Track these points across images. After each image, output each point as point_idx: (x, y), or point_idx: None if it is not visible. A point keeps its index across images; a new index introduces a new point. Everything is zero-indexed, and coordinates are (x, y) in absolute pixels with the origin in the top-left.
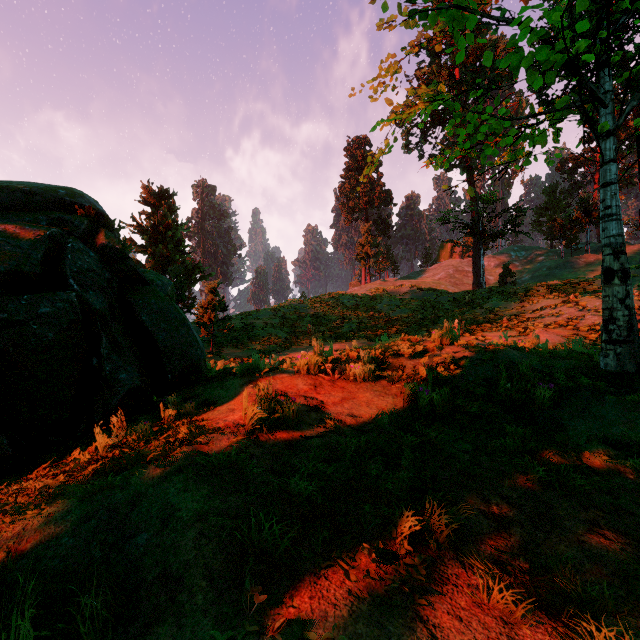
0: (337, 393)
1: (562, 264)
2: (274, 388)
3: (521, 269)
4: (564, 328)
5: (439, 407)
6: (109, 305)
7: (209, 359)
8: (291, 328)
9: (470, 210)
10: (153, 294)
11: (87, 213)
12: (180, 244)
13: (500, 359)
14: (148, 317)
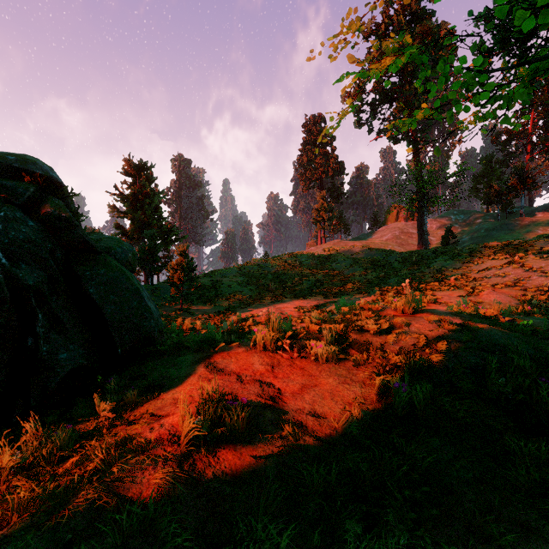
0: (296, 377)
1: (499, 226)
2: (227, 369)
3: (461, 231)
4: (511, 288)
5: (420, 408)
6: (50, 278)
7: (178, 316)
8: (254, 285)
9: (416, 178)
10: (103, 264)
11: (36, 180)
12: (157, 210)
13: (481, 340)
14: (96, 289)
